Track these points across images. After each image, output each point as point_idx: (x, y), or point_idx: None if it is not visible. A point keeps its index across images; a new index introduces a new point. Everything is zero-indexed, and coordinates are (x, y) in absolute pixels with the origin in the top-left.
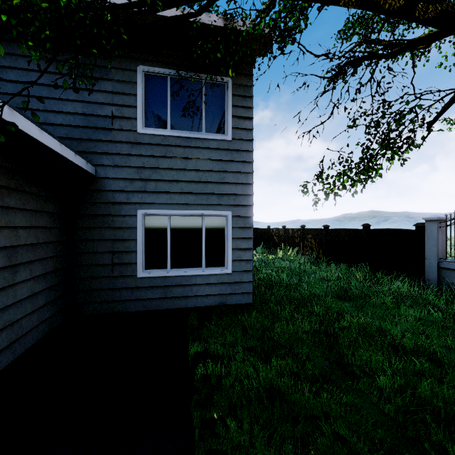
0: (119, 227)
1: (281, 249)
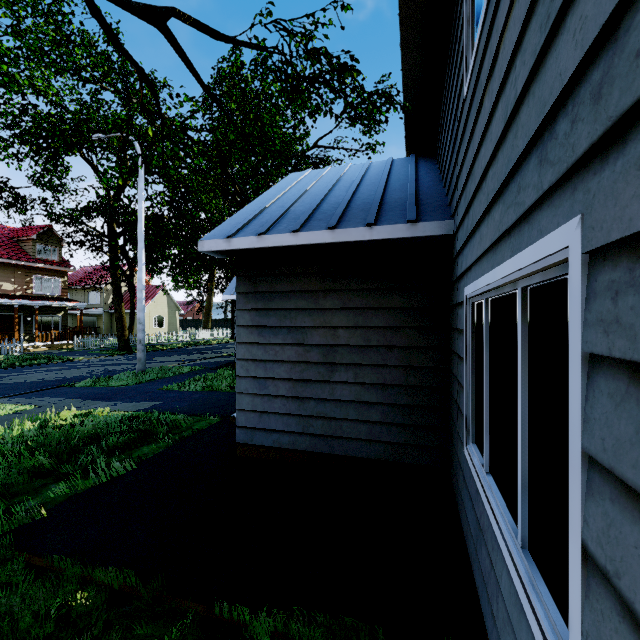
0: (460, 329)
1: None
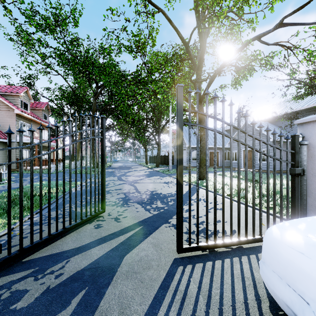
0: None
1: None
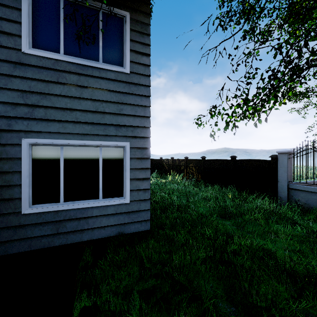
0: None
1: (170, 175)
